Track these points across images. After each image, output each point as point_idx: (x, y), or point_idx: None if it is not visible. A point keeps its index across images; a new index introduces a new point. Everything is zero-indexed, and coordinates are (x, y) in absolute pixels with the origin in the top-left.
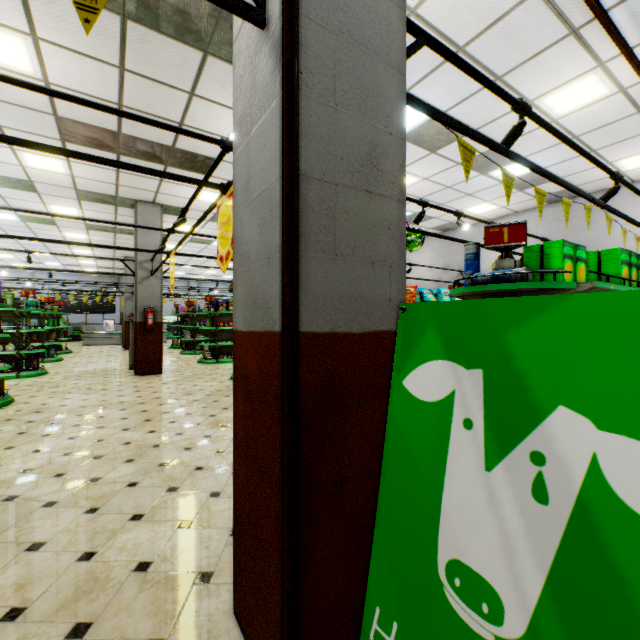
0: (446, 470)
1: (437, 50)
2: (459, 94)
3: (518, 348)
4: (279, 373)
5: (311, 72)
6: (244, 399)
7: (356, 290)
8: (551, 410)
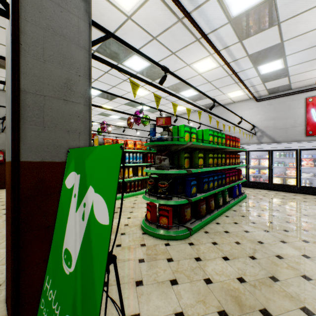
0: (69, 214)
1: (118, 40)
2: (159, 57)
3: (87, 166)
4: (11, 180)
5: (28, 45)
6: (7, 194)
7: (58, 143)
8: (89, 187)
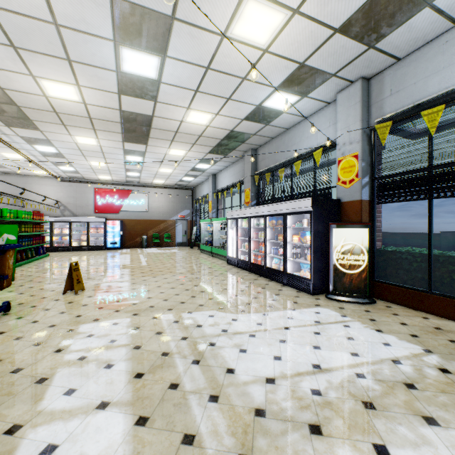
0: None
1: None
2: None
3: (1, 229)
4: None
5: None
6: None
7: None
8: (5, 234)
